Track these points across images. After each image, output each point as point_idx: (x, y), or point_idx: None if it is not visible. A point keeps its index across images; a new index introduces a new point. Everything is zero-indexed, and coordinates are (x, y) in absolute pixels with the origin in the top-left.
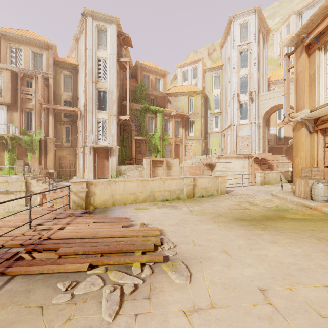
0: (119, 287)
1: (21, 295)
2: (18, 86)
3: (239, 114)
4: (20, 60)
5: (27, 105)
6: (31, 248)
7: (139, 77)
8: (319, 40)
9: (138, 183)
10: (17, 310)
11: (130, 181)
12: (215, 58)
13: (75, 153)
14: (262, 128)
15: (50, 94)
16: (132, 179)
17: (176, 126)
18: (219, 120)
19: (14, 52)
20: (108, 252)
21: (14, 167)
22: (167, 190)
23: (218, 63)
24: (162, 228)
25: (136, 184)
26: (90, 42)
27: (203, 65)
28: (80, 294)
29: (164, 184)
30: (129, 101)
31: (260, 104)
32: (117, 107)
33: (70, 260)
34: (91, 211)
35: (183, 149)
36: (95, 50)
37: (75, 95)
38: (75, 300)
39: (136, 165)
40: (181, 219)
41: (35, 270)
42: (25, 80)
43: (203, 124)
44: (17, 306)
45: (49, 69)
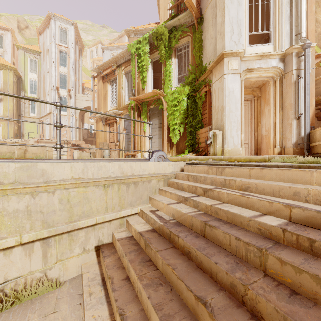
0: None
1: None
2: None
3: None
4: None
5: None
6: None
7: None
8: (107, 77)
9: None
10: None
11: None
12: (28, 37)
13: None
14: (78, 122)
15: None
16: None
17: None
18: (36, 106)
19: None
20: None
21: None
22: None
23: (35, 48)
24: None
25: None
26: None
27: (12, 37)
28: None
29: None
30: None
31: (77, 102)
32: None
33: None
34: None
35: None
36: None
37: None
38: None
39: None
40: None
41: None
42: None
43: (15, 105)
44: None
45: None
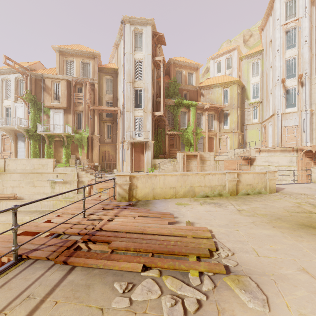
0: (180, 300)
1: (82, 291)
2: (71, 93)
3: (284, 101)
4: (73, 70)
5: (78, 108)
6: (86, 238)
7: (172, 73)
8: None
9: (177, 177)
10: (79, 308)
11: (170, 175)
12: (252, 44)
13: (115, 148)
14: None
15: (95, 97)
16: (172, 173)
17: (209, 119)
18: (258, 110)
19: (68, 64)
20: (160, 253)
21: (69, 160)
22: (208, 186)
23: (257, 49)
24: (210, 229)
25: (175, 179)
26: (128, 46)
27: (238, 53)
28: (138, 300)
29: (205, 179)
30: (163, 97)
31: (313, 88)
32: (152, 104)
33: (124, 257)
34: (134, 204)
35: (217, 143)
36: (132, 53)
37: (115, 96)
38: (134, 308)
39: (169, 159)
40: (229, 219)
41: (92, 264)
42: (77, 87)
43: (239, 116)
44: (79, 303)
45: (95, 76)
